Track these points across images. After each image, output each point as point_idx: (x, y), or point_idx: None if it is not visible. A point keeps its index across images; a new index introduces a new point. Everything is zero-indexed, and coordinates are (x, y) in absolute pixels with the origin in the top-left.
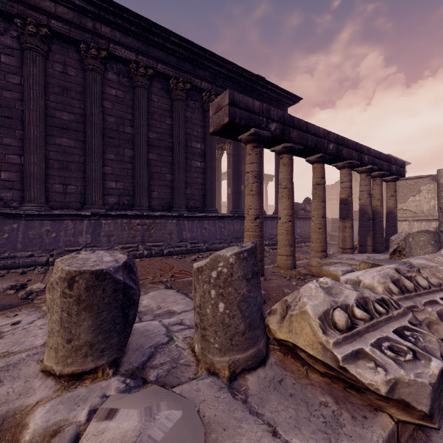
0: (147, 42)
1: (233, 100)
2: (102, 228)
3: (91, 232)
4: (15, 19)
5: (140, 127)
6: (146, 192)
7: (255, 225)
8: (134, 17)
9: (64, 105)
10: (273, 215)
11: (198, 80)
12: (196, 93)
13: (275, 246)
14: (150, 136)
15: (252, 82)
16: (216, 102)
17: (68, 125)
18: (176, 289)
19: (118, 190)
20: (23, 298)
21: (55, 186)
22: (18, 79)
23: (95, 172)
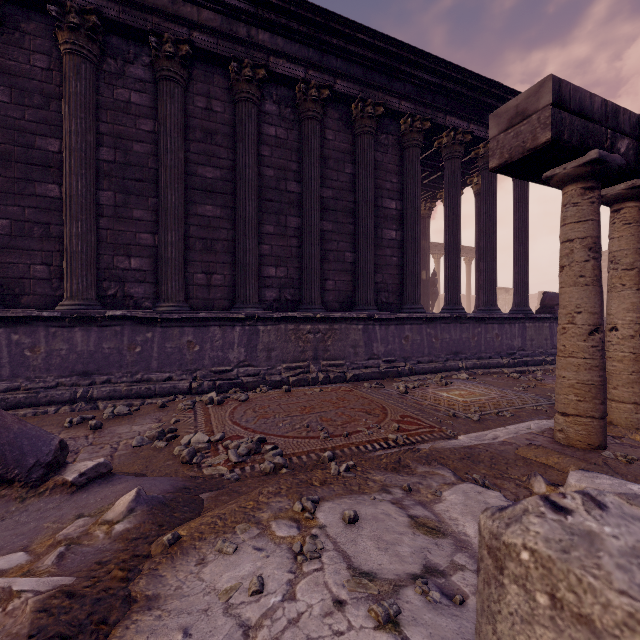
0: (320, 48)
1: (559, 96)
2: (260, 338)
3: (245, 344)
4: (149, 36)
5: (310, 181)
6: (318, 281)
7: (592, 346)
8: (305, 10)
9: (207, 157)
10: (514, 315)
11: (394, 99)
12: (389, 122)
13: (518, 367)
14: (323, 194)
15: (480, 93)
16: (509, 108)
17: (213, 186)
18: (495, 489)
19: (279, 280)
20: (185, 462)
21: (196, 276)
22: (151, 125)
23: (249, 254)
